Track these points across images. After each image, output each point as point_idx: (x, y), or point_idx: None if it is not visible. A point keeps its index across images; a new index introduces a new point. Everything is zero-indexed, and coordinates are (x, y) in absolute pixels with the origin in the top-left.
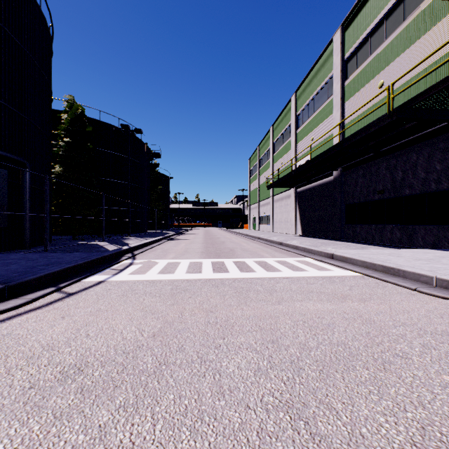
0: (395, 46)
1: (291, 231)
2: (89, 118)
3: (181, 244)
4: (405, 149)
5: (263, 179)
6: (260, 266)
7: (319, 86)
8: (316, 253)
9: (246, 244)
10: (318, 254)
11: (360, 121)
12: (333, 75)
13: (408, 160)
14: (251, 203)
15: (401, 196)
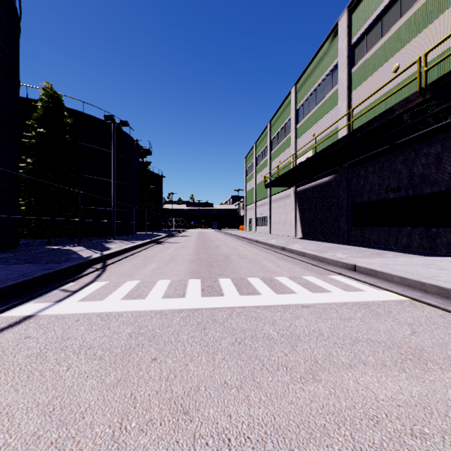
0: (413, 23)
1: (290, 233)
2: (71, 109)
3: (169, 249)
4: (426, 140)
5: (260, 178)
6: (265, 284)
7: (322, 76)
8: (330, 262)
9: (243, 249)
10: (334, 263)
11: (371, 111)
12: (338, 62)
13: (430, 152)
14: (247, 203)
15: (421, 195)
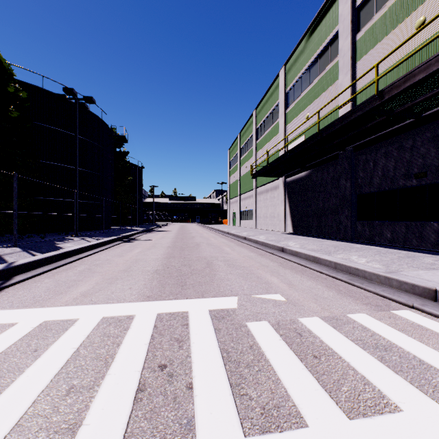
0: None
1: (279, 228)
2: (26, 83)
3: (134, 250)
4: None
5: (244, 170)
6: (292, 351)
7: (317, 50)
8: (370, 278)
9: (230, 249)
10: (380, 281)
11: (383, 82)
12: (339, 30)
13: None
14: (231, 196)
15: None
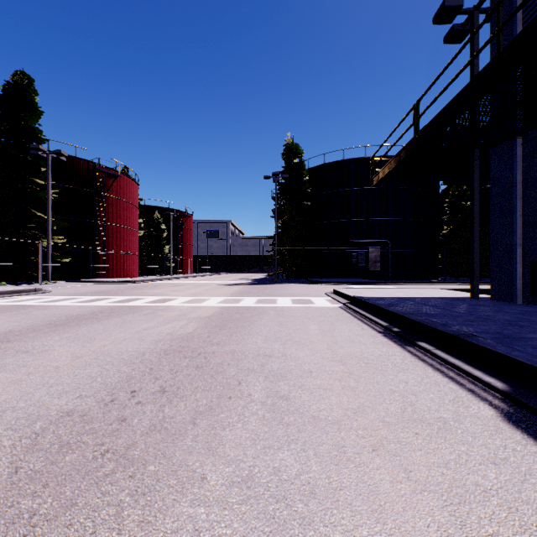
0: None
1: None
2: None
3: None
4: None
5: None
6: None
7: None
8: None
9: None
10: None
11: None
12: None
13: None
14: None
15: None
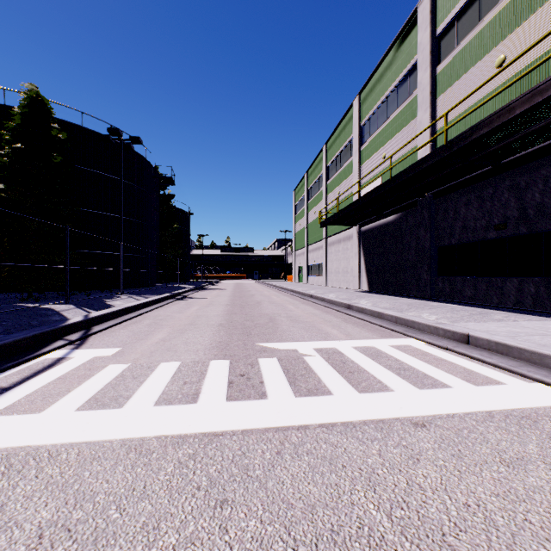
0: None
1: (353, 285)
2: (65, 121)
3: (192, 307)
4: (546, 156)
5: (313, 215)
6: (334, 370)
7: (395, 81)
8: (423, 329)
9: (294, 307)
10: (430, 331)
11: (464, 122)
12: (418, 60)
13: None
14: (297, 247)
15: (538, 232)
